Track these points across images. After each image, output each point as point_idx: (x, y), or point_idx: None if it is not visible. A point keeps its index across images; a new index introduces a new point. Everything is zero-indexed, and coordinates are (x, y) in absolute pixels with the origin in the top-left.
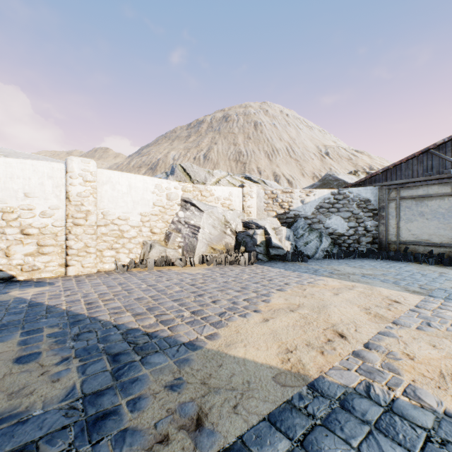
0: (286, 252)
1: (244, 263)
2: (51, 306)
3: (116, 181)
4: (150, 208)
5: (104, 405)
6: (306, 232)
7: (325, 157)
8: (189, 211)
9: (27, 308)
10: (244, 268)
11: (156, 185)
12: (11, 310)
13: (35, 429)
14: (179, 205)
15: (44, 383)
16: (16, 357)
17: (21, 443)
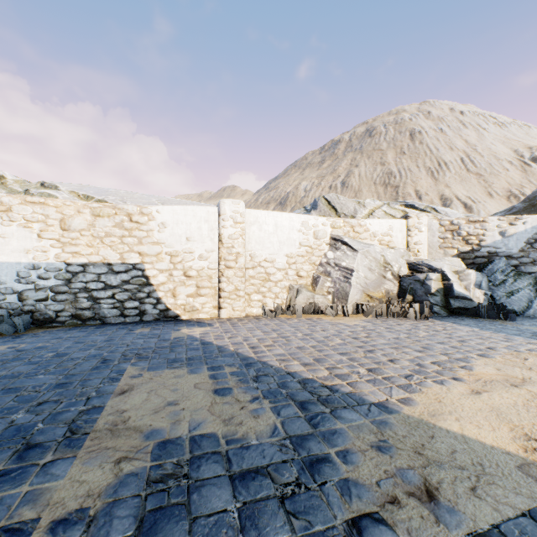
0: (477, 305)
1: (414, 317)
2: (220, 346)
3: (263, 220)
4: (296, 249)
5: (313, 450)
6: (510, 277)
7: (531, 164)
8: (340, 251)
9: (201, 345)
10: (414, 322)
11: (302, 222)
12: (189, 346)
13: (259, 457)
14: (328, 244)
15: (247, 416)
16: (213, 388)
17: (253, 466)
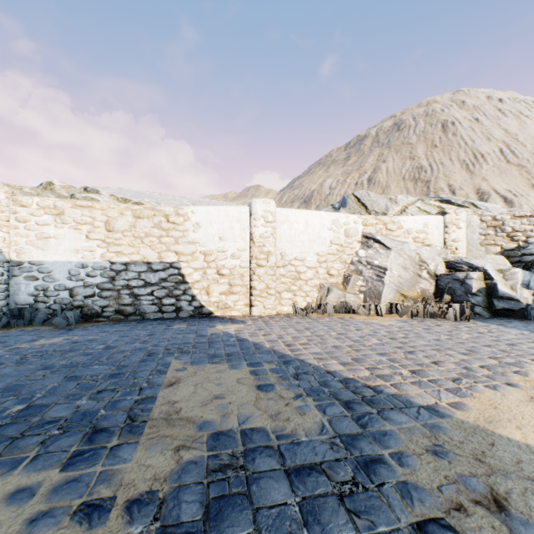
0: (524, 306)
1: (454, 318)
2: (256, 343)
3: (293, 219)
4: (326, 247)
5: (365, 450)
6: None
7: None
8: (372, 249)
9: (238, 342)
10: (455, 323)
11: (333, 220)
12: (226, 342)
13: (311, 453)
14: (359, 242)
15: (293, 413)
16: (255, 384)
17: (306, 462)
